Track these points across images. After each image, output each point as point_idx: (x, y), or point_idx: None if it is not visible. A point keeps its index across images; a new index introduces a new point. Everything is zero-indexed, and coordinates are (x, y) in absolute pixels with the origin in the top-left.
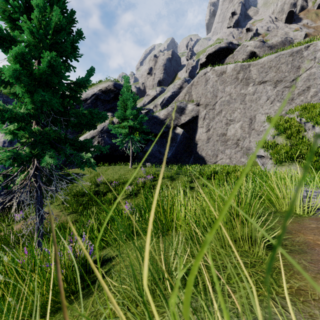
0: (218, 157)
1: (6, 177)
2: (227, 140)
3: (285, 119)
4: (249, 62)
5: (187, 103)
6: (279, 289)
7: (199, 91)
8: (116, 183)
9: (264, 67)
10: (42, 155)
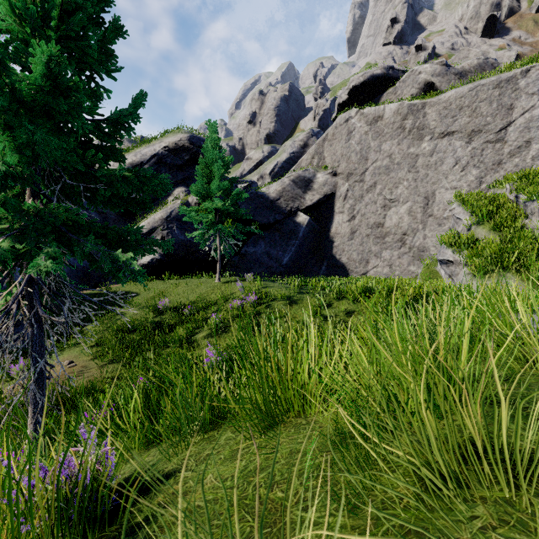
0: (369, 264)
1: None
2: (385, 234)
3: (489, 197)
4: (424, 100)
5: (316, 171)
6: None
7: (336, 150)
8: (193, 309)
9: (449, 107)
10: (35, 253)
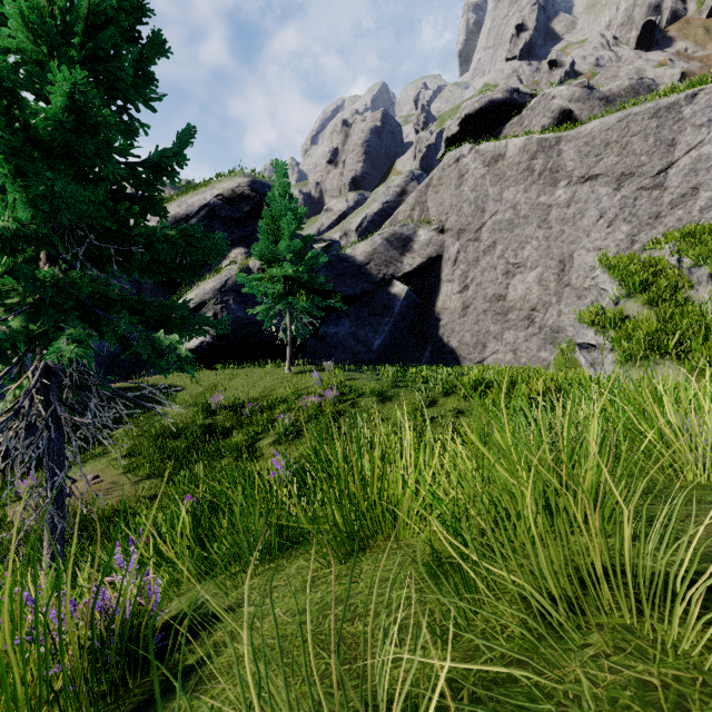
0: (487, 349)
1: None
2: (507, 310)
3: (643, 261)
4: (559, 133)
5: (418, 226)
6: None
7: (444, 199)
8: (255, 408)
9: (592, 143)
10: (54, 335)
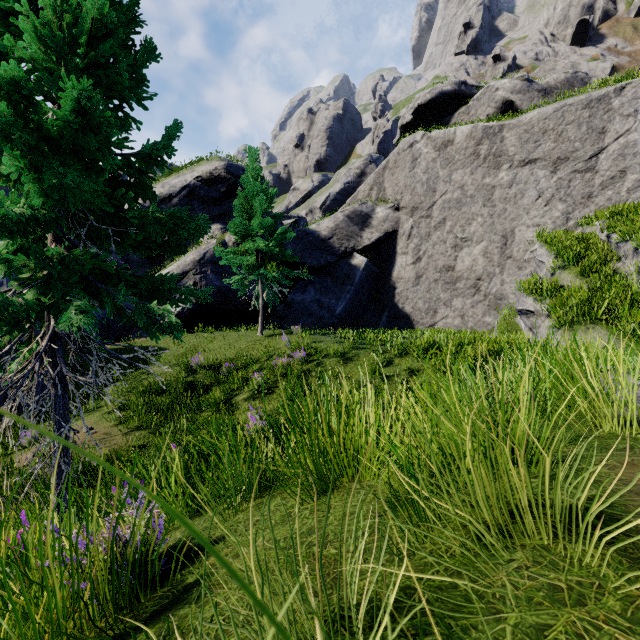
0: (437, 315)
1: None
2: (456, 279)
3: (577, 237)
4: (502, 122)
5: (375, 204)
6: None
7: (399, 180)
8: (231, 368)
9: (531, 131)
10: (63, 306)
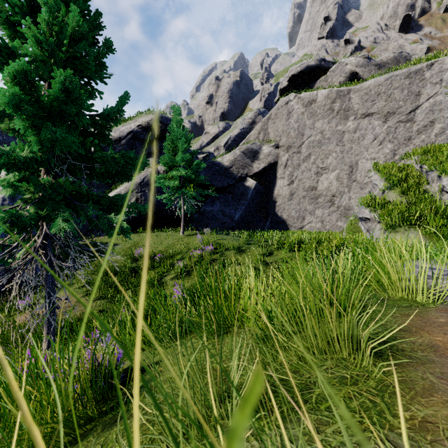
0: (305, 220)
1: (2, 249)
2: (317, 196)
3: (400, 167)
4: (349, 87)
5: (262, 144)
6: (395, 420)
7: (278, 127)
8: (162, 257)
9: (369, 93)
10: (53, 217)
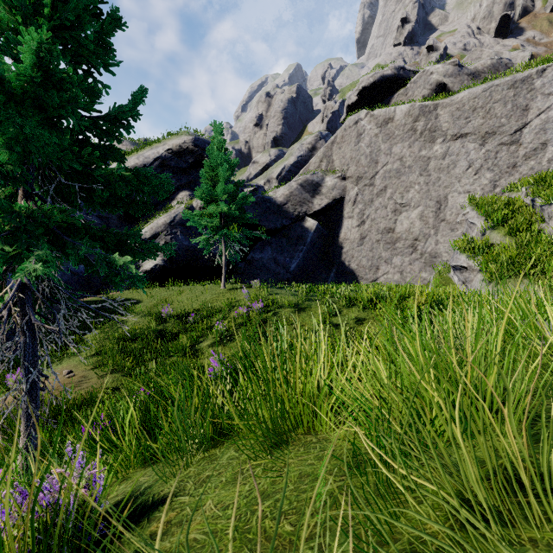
0: (379, 271)
1: None
2: (395, 240)
3: (504, 201)
4: (436, 101)
5: (325, 174)
6: None
7: (345, 153)
8: (197, 317)
9: (462, 108)
10: (25, 256)
